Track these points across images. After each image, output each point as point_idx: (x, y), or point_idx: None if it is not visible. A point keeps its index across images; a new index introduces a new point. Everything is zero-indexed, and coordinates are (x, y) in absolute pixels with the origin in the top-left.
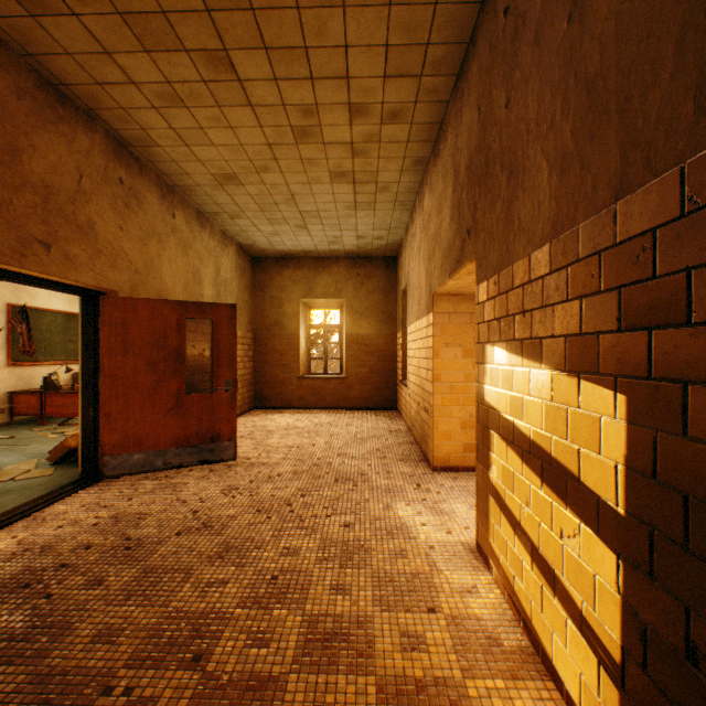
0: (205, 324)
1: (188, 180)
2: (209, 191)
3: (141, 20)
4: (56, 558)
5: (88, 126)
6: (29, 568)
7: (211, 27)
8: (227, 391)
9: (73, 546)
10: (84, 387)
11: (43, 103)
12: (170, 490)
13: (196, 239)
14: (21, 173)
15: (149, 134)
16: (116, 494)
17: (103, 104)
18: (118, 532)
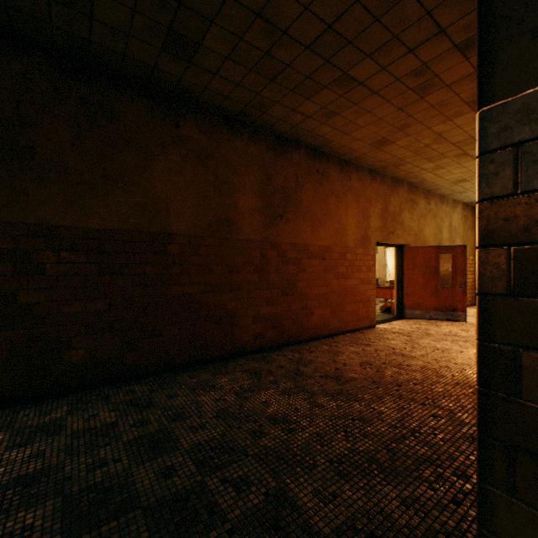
0: (443, 254)
1: (437, 186)
2: (447, 187)
3: (431, 157)
4: (405, 331)
5: (402, 185)
6: (398, 331)
7: (458, 150)
8: (460, 287)
9: (407, 330)
10: (397, 282)
11: (392, 186)
12: (434, 325)
13: (439, 211)
14: (387, 212)
15: (423, 179)
16: (412, 323)
17: (408, 177)
18: (420, 330)
